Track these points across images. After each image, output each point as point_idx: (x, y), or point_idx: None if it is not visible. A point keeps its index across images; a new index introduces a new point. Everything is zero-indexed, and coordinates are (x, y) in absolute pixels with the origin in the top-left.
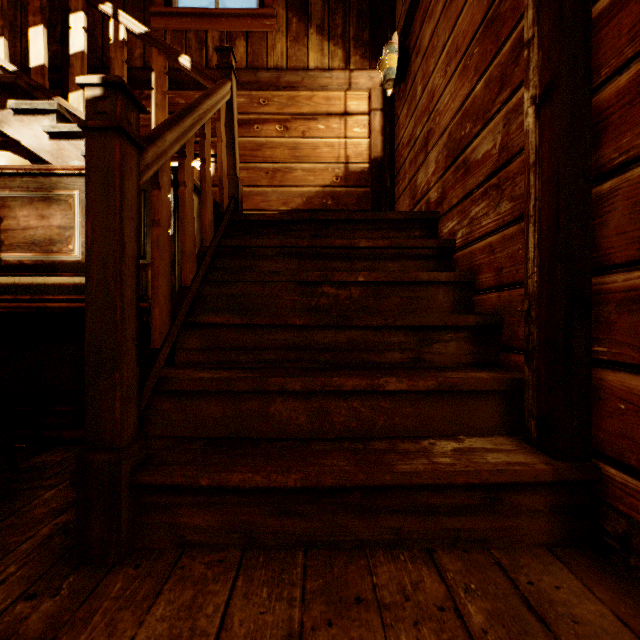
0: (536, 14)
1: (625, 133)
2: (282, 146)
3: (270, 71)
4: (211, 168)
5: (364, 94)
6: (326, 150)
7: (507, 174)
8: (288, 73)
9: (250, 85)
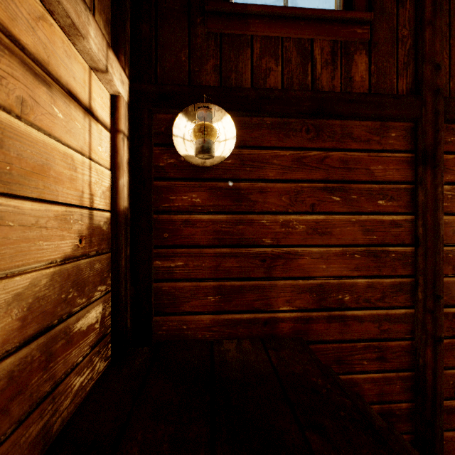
0: (435, 304)
1: (445, 358)
2: None
3: None
4: None
5: (107, 93)
6: (66, 173)
7: (388, 345)
8: None
9: None
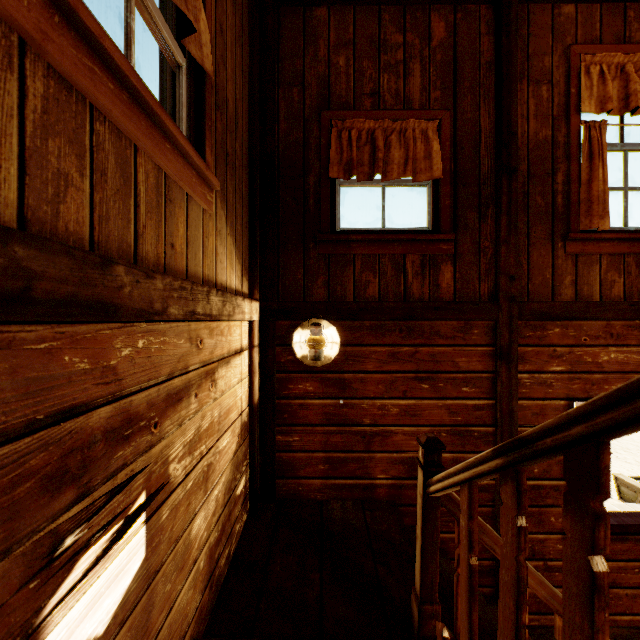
0: None
1: None
2: (213, 416)
3: (218, 293)
4: (143, 540)
5: (247, 323)
6: (234, 403)
7: None
8: (228, 298)
9: (205, 319)
